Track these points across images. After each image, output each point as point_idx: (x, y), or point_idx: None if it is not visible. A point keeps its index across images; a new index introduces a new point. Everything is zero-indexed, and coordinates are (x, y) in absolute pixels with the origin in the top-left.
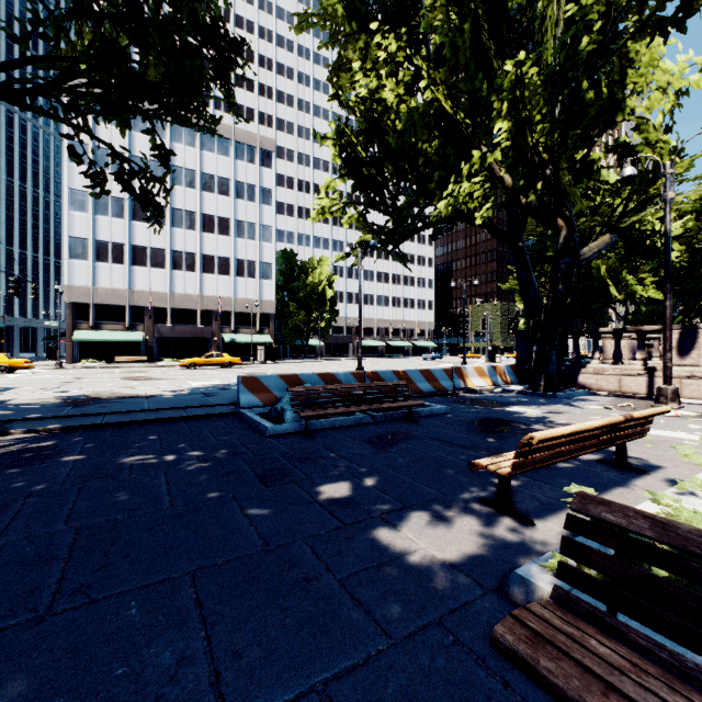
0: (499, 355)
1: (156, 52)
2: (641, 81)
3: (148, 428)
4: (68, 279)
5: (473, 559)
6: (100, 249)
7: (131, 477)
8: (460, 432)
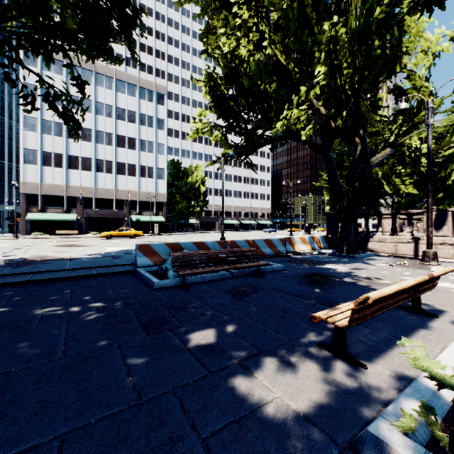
0: (313, 230)
1: (73, 6)
2: (411, 46)
3: (65, 283)
4: (23, 177)
5: (323, 409)
6: (45, 157)
7: (37, 328)
8: (294, 284)
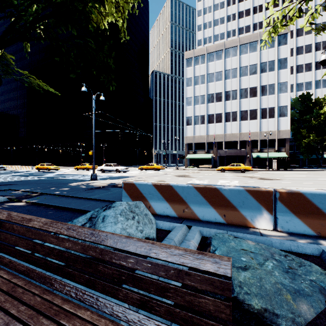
0: None
1: None
2: None
3: (40, 214)
4: (185, 134)
5: None
6: (196, 119)
7: None
8: None
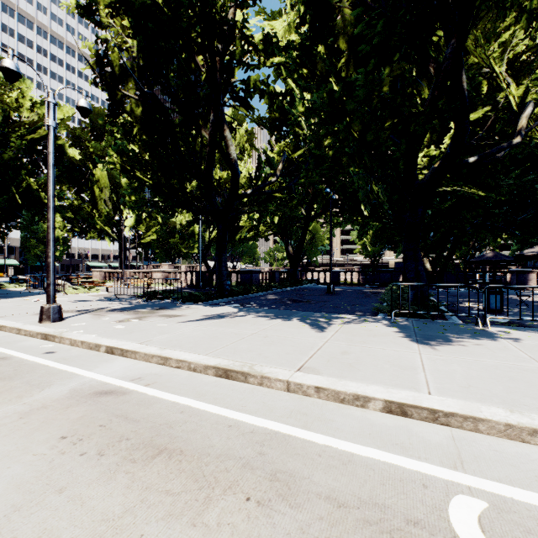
0: None
1: None
2: None
3: None
4: None
5: None
6: None
7: None
8: None
